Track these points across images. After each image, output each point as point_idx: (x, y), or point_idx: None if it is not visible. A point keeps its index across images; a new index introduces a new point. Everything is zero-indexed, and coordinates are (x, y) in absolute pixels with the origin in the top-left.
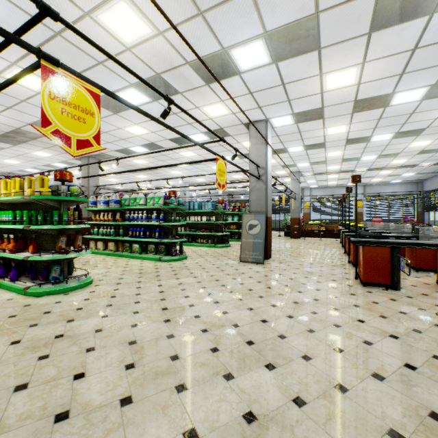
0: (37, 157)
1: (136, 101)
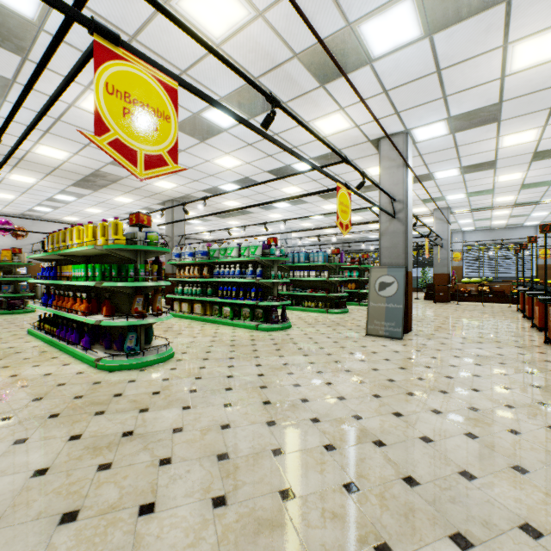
0: (118, 203)
1: (227, 122)
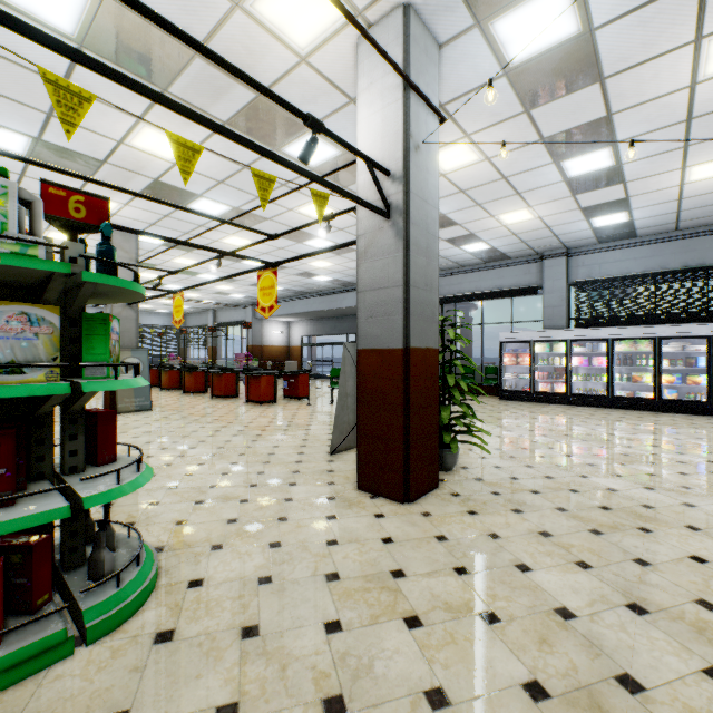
0: None
1: None
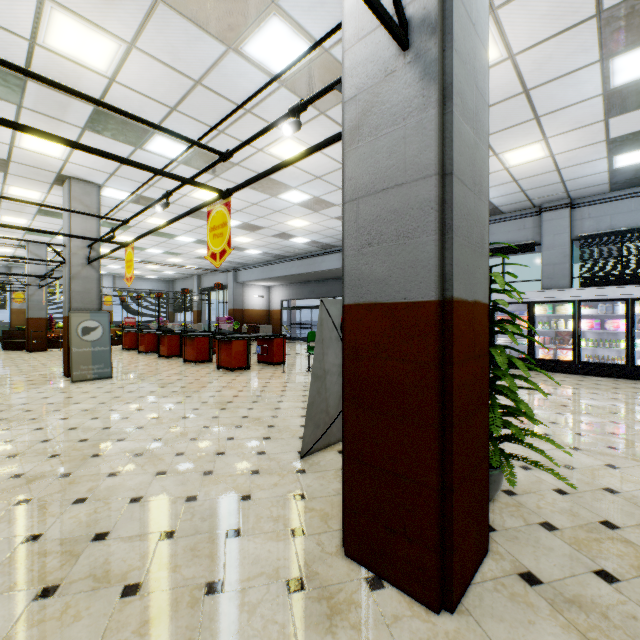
0: None
1: None
